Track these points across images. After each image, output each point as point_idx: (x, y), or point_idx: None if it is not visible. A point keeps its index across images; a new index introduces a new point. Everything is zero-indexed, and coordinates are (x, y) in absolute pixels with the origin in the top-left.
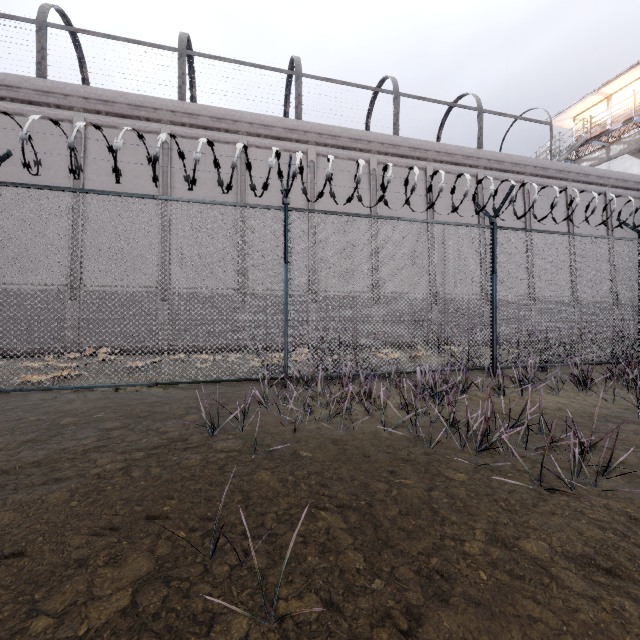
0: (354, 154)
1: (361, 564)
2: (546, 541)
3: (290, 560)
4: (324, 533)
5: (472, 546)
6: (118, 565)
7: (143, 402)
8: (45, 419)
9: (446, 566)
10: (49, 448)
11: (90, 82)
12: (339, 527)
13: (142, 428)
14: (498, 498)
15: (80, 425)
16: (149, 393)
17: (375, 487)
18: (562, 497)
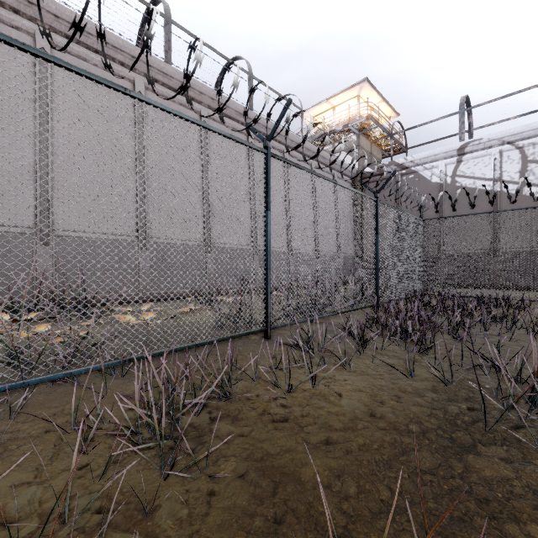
0: (113, 65)
1: None
2: None
3: None
4: None
5: None
6: None
7: None
8: None
9: None
10: None
11: None
12: None
13: None
14: None
15: None
16: None
17: None
18: None
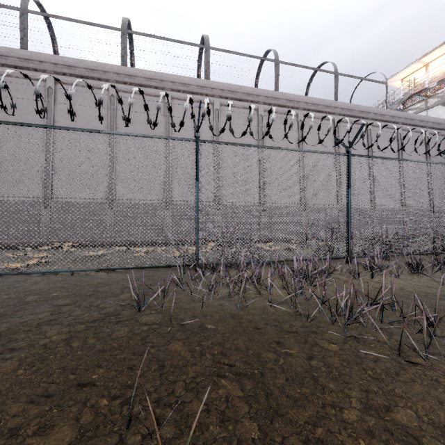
0: (247, 104)
1: (256, 434)
2: (413, 410)
3: (194, 429)
4: (224, 401)
5: (350, 414)
6: (45, 434)
7: (90, 283)
8: (14, 297)
9: (330, 436)
10: (11, 321)
11: (59, 53)
12: (237, 395)
13: (86, 304)
14: (366, 367)
15: (39, 302)
16: (96, 276)
17: (265, 357)
18: (418, 366)
